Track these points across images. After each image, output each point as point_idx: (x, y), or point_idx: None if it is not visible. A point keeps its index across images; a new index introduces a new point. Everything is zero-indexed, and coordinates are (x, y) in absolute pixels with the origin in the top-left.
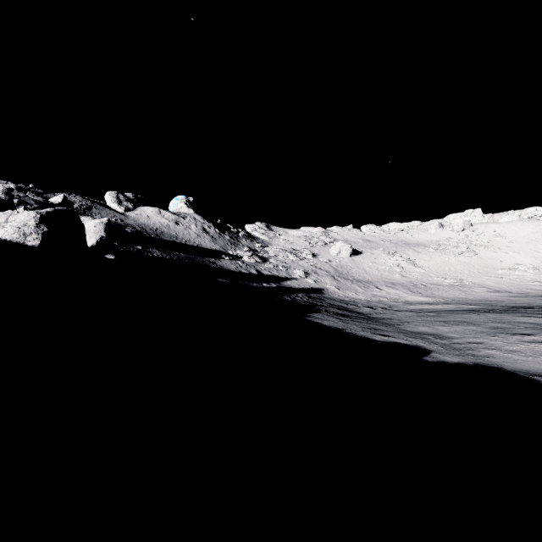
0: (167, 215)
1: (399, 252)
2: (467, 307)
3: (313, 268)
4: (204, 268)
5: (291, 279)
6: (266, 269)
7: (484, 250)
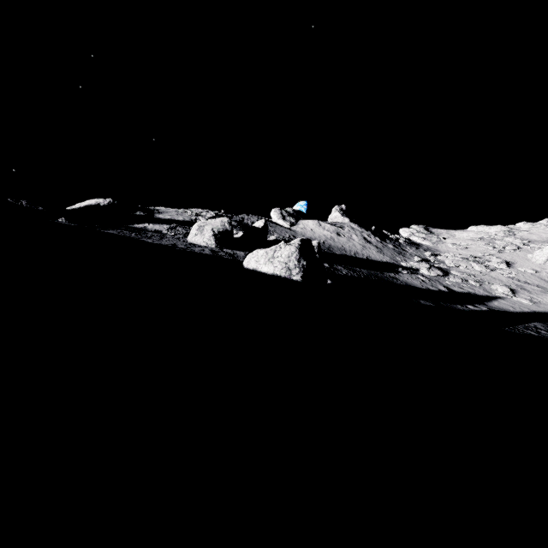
0: (326, 227)
1: None
2: None
3: (515, 281)
4: (394, 286)
5: (496, 299)
6: (453, 285)
7: None
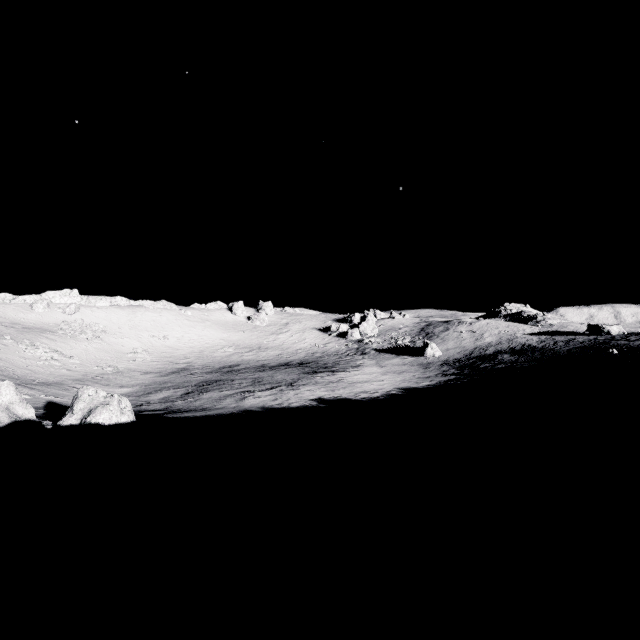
0: None
1: (36, 342)
2: (180, 391)
3: None
4: None
5: None
6: None
7: (106, 336)
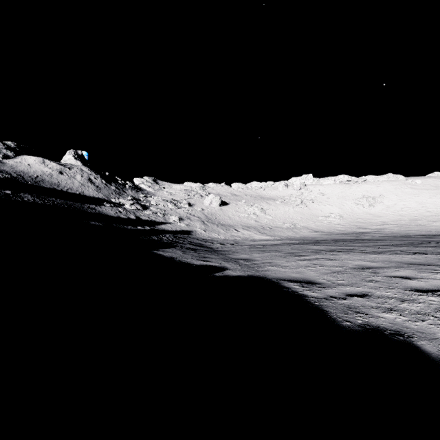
0: (51, 165)
1: (256, 204)
2: (289, 242)
3: (188, 214)
4: (80, 212)
5: (166, 224)
6: (145, 215)
7: (312, 203)
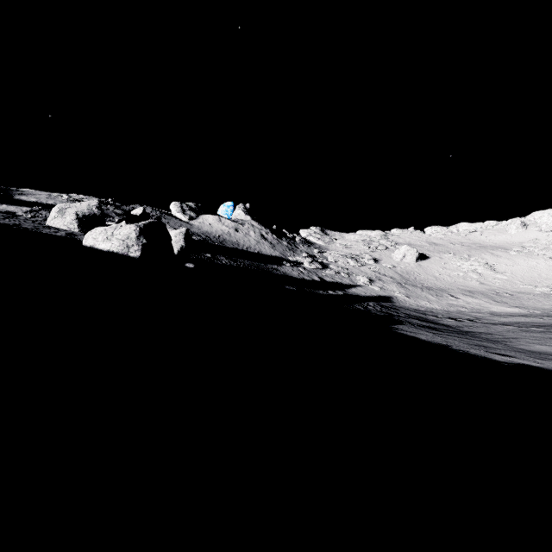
0: (227, 222)
1: (473, 256)
2: None
3: (377, 274)
4: (269, 275)
5: (356, 287)
6: (328, 276)
7: None
